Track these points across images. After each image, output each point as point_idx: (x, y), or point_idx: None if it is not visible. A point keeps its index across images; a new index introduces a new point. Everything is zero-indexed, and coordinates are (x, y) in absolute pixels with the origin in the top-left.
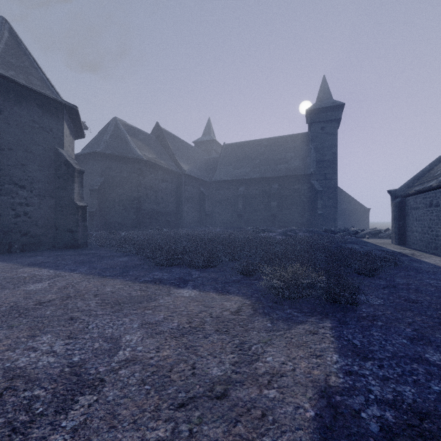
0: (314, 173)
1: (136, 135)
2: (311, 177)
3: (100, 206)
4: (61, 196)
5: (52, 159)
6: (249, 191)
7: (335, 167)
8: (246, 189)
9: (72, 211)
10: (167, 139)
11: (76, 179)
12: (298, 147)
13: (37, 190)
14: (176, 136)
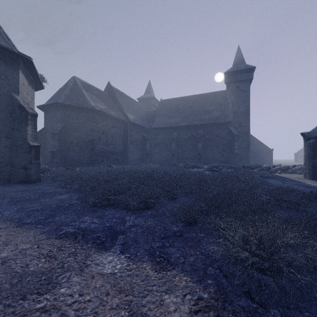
0: (231, 122)
1: (91, 91)
2: (229, 124)
3: (61, 147)
4: (16, 137)
5: (8, 104)
6: (181, 136)
7: (248, 117)
8: (178, 134)
9: (25, 150)
10: (116, 95)
11: (30, 122)
12: (219, 102)
13: None
14: (123, 93)
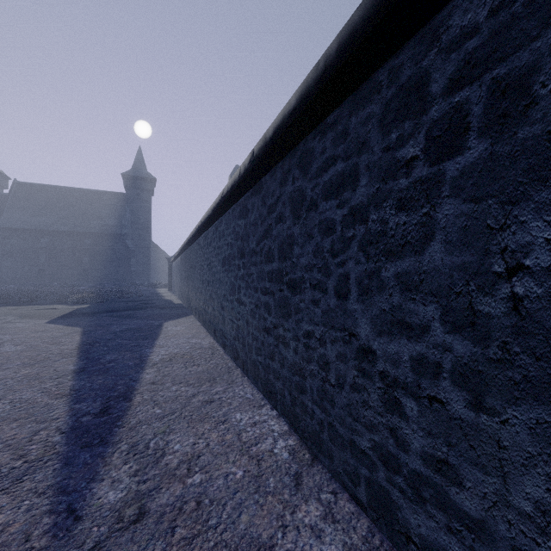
0: (129, 234)
1: None
2: (126, 237)
3: None
4: None
5: None
6: (56, 244)
7: (149, 230)
8: (51, 241)
9: None
10: None
11: None
12: (115, 206)
13: None
14: None
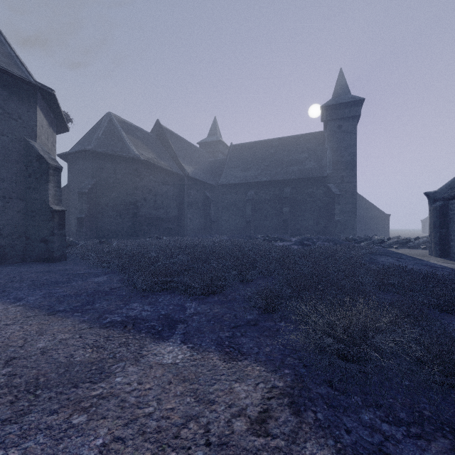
0: (331, 176)
1: (133, 132)
2: (327, 180)
3: (91, 211)
4: (33, 198)
5: (22, 153)
6: (259, 196)
7: (354, 169)
8: (255, 193)
9: (45, 216)
10: (168, 138)
11: (52, 178)
12: (313, 147)
13: (1, 191)
14: (178, 136)
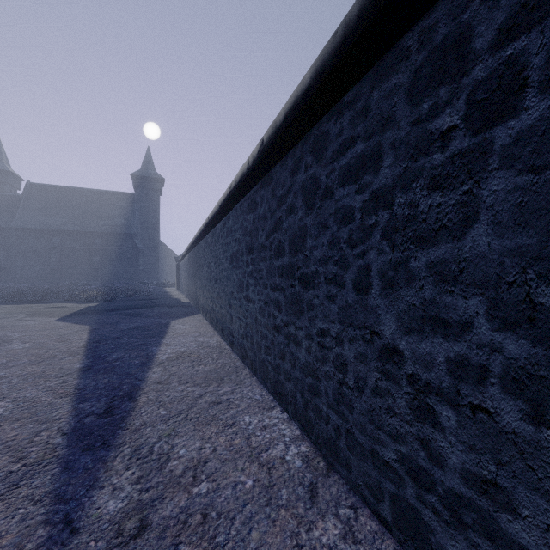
0: (138, 234)
1: None
2: (135, 236)
3: None
4: None
5: None
6: (67, 244)
7: (158, 230)
8: (62, 241)
9: None
10: None
11: None
12: (124, 206)
13: None
14: None
